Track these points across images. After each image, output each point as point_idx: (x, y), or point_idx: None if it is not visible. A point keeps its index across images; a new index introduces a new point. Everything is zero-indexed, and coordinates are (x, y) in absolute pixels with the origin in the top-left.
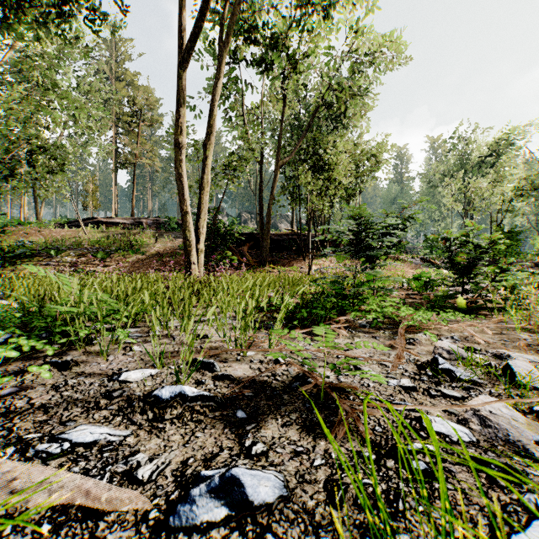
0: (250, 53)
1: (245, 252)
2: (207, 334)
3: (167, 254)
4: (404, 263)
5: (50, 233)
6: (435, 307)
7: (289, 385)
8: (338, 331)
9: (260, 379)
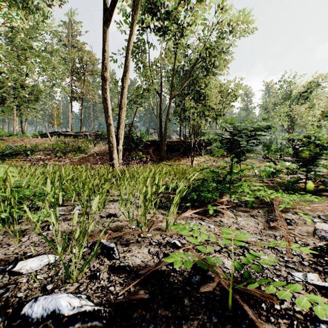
0: (153, 24)
1: (150, 152)
2: (116, 213)
3: (101, 154)
4: (252, 159)
5: (29, 141)
6: (289, 190)
7: (188, 280)
8: (224, 212)
9: (158, 269)
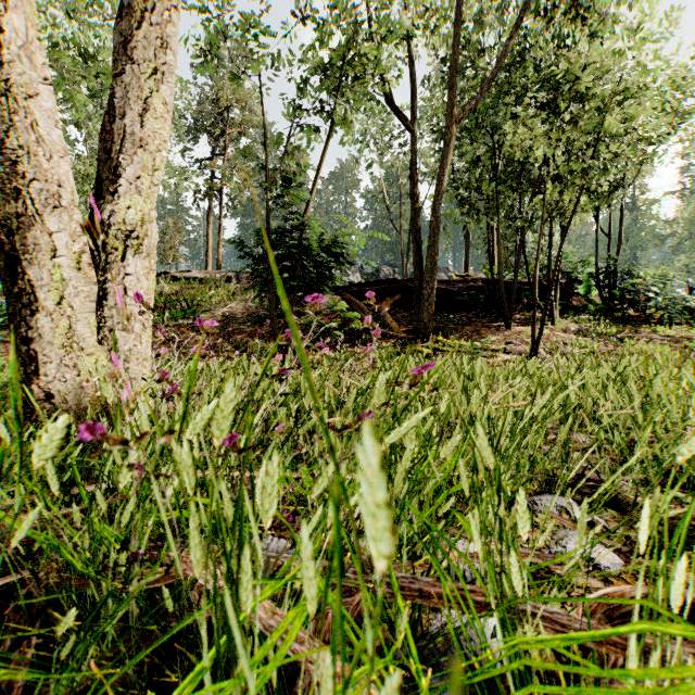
0: None
1: (384, 312)
2: None
3: (240, 319)
4: None
5: None
6: None
7: None
8: None
9: None
